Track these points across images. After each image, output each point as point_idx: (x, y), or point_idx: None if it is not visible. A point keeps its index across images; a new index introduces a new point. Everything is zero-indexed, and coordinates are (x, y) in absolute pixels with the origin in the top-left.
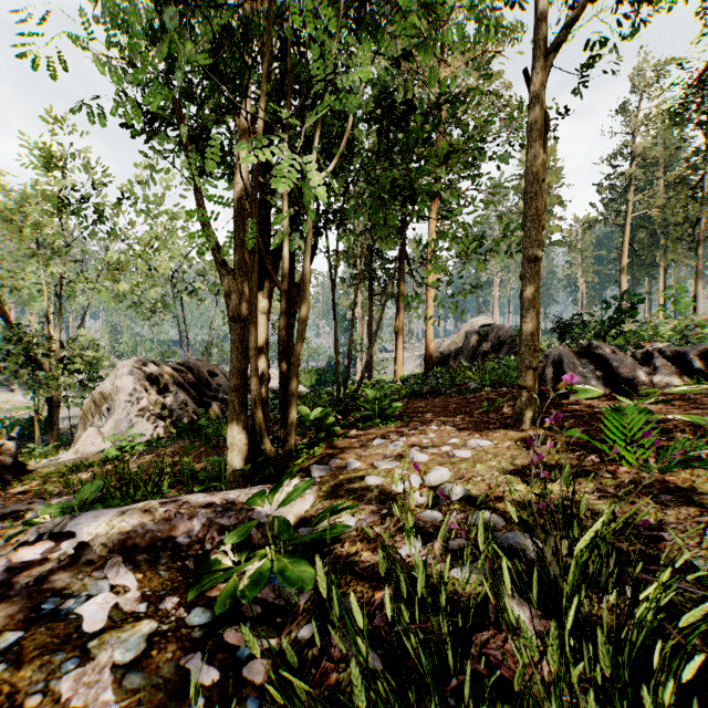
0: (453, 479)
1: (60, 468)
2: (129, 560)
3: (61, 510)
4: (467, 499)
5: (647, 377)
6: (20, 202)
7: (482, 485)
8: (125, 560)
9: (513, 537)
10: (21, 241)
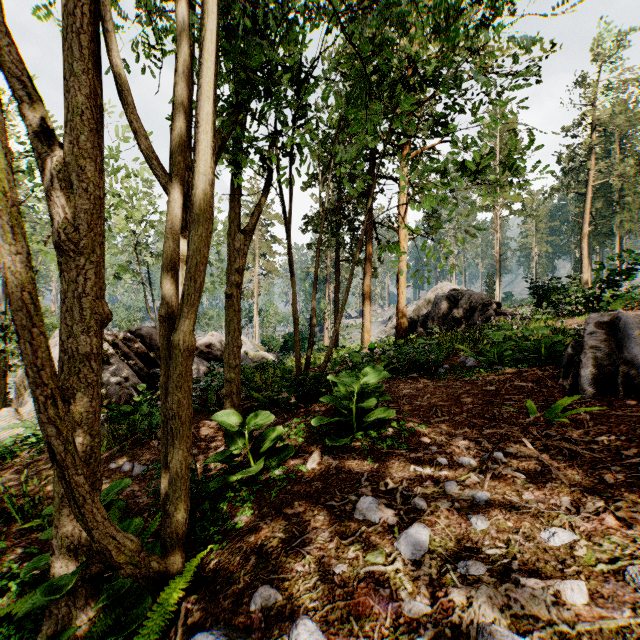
0: None
1: None
2: None
3: None
4: None
5: None
6: None
7: None
8: None
9: None
10: None
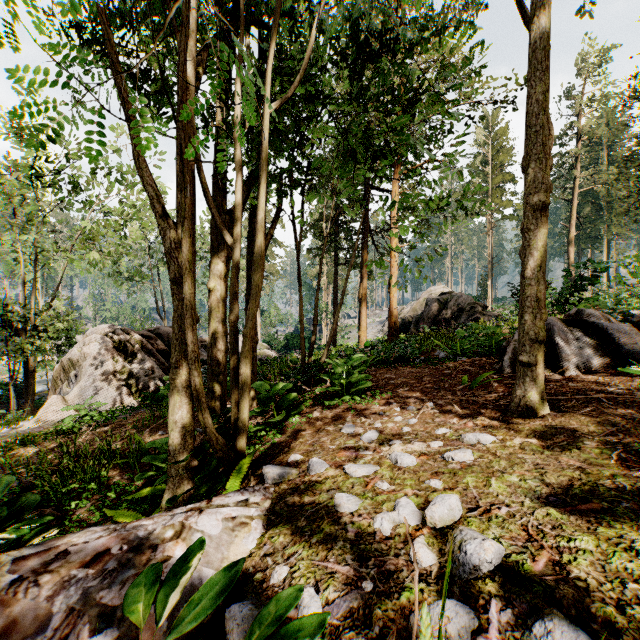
0: (463, 509)
1: None
2: None
3: None
4: (502, 564)
5: None
6: None
7: (515, 527)
8: None
9: None
10: None
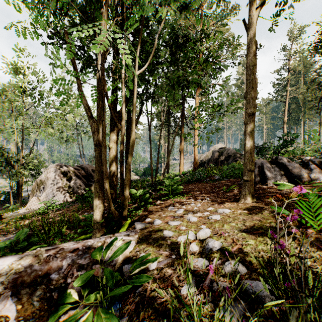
0: (211, 234)
1: (14, 219)
2: (16, 294)
3: (4, 245)
4: (221, 249)
5: (307, 174)
6: (2, 90)
7: (229, 239)
8: (13, 294)
9: (256, 285)
10: (3, 108)
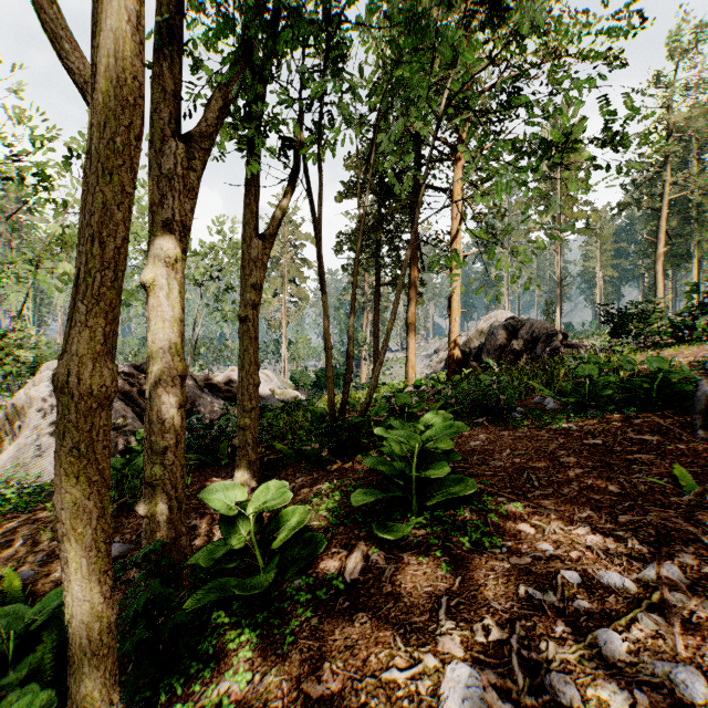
0: None
1: None
2: None
3: None
4: None
5: None
6: None
7: None
8: None
9: None
10: None
